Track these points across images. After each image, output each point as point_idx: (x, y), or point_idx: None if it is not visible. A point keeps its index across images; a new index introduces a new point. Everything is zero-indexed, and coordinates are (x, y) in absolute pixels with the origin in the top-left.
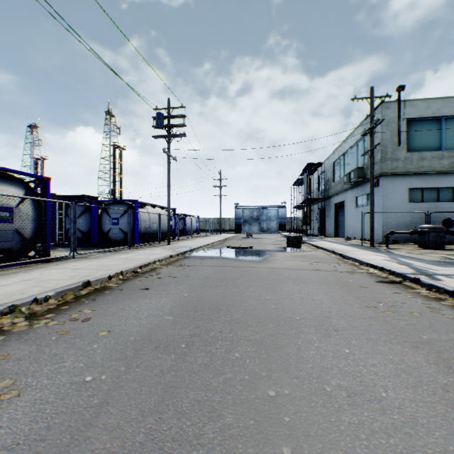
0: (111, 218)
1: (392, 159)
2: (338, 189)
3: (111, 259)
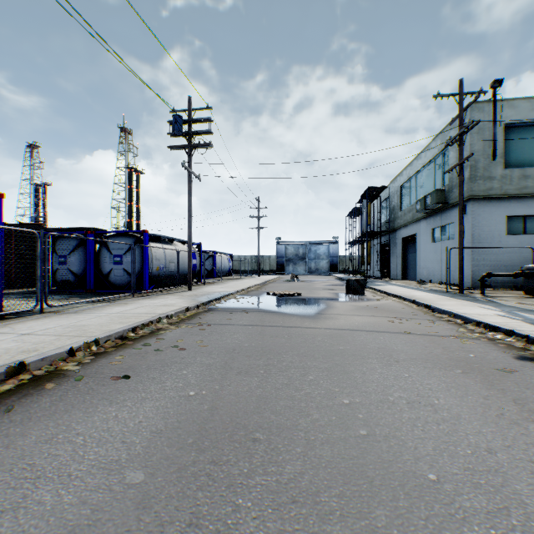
0: (113, 256)
1: (485, 177)
2: (407, 219)
3: (96, 315)
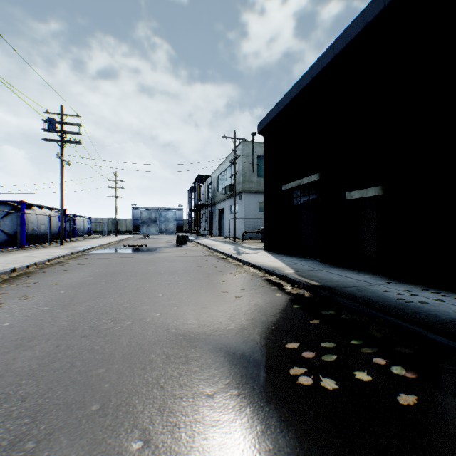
0: None
1: (249, 181)
2: (220, 198)
3: (13, 257)
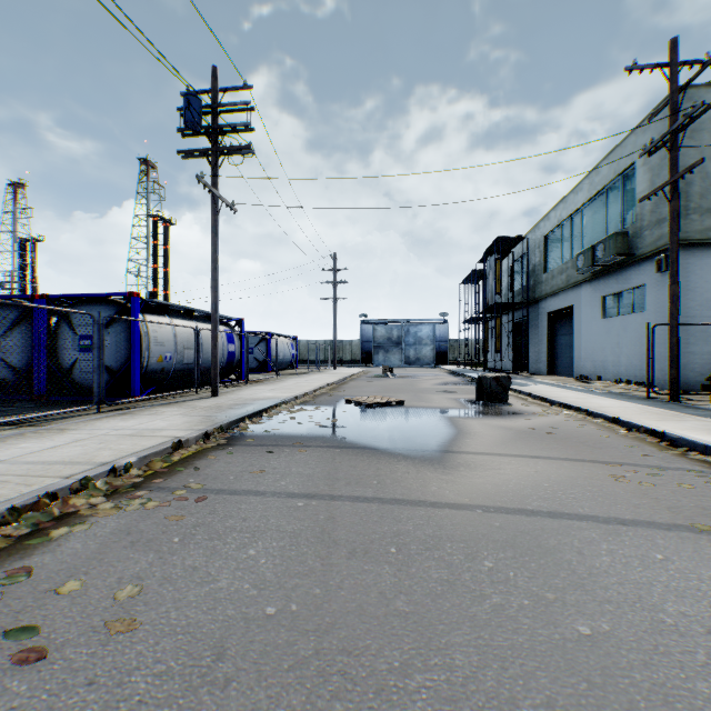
0: (78, 337)
1: (702, 209)
2: (557, 283)
3: None
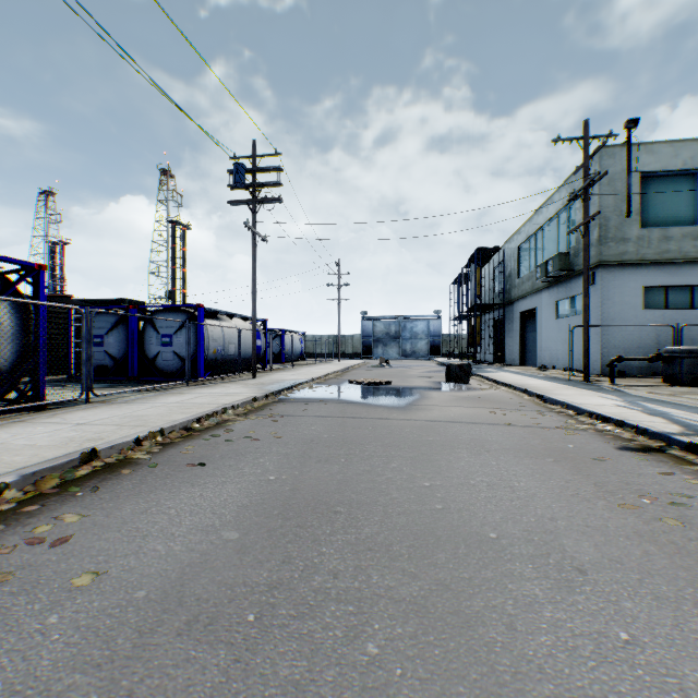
0: (160, 335)
1: (618, 239)
2: (525, 288)
3: (151, 405)
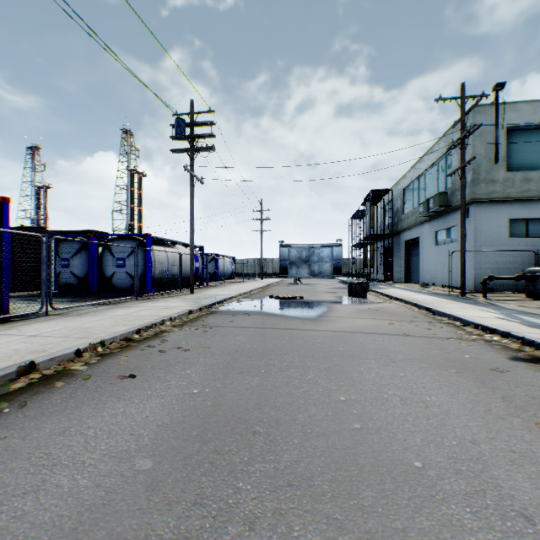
0: (115, 259)
1: (487, 180)
2: (410, 221)
3: (100, 318)
